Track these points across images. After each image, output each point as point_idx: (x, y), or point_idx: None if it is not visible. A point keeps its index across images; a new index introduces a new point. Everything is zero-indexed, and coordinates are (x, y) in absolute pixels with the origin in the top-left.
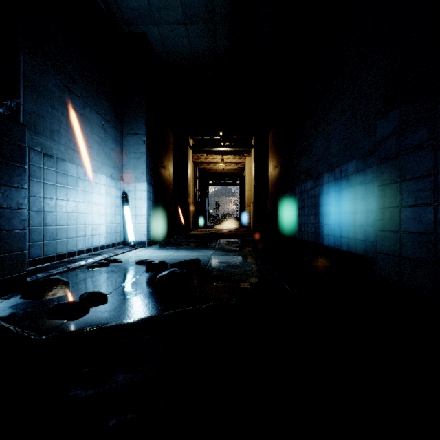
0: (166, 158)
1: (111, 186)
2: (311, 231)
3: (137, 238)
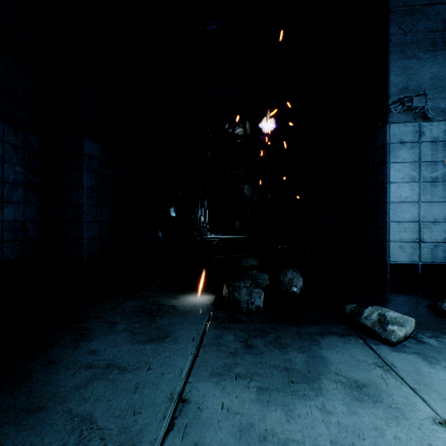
0: None
1: None
2: None
3: None
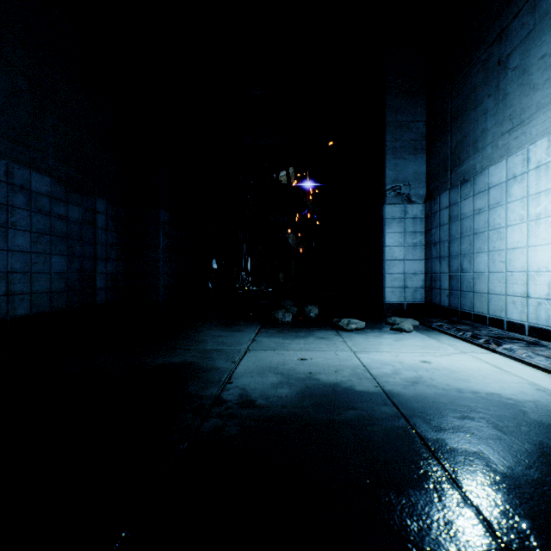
0: None
1: None
2: None
3: None
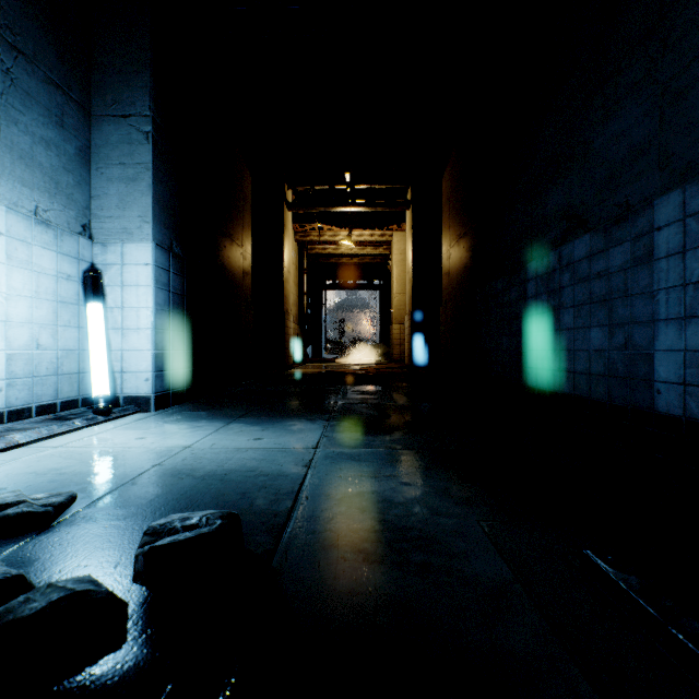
0: (233, 218)
1: (35, 243)
2: (588, 369)
3: (126, 389)
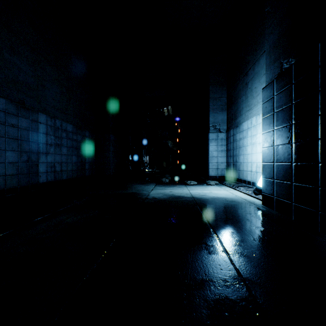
0: None
1: None
2: (6, 173)
3: None
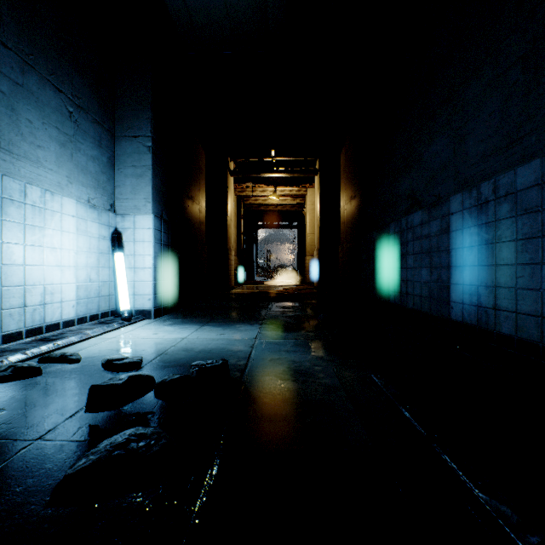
0: (194, 185)
1: (89, 219)
2: (420, 293)
3: (137, 305)
